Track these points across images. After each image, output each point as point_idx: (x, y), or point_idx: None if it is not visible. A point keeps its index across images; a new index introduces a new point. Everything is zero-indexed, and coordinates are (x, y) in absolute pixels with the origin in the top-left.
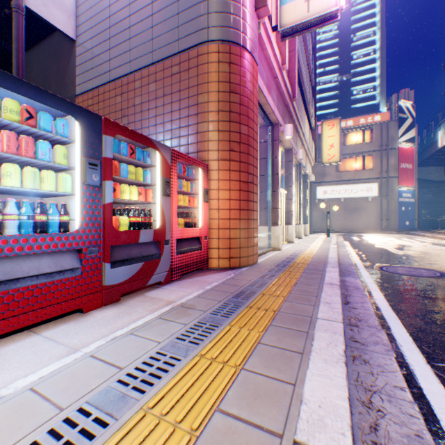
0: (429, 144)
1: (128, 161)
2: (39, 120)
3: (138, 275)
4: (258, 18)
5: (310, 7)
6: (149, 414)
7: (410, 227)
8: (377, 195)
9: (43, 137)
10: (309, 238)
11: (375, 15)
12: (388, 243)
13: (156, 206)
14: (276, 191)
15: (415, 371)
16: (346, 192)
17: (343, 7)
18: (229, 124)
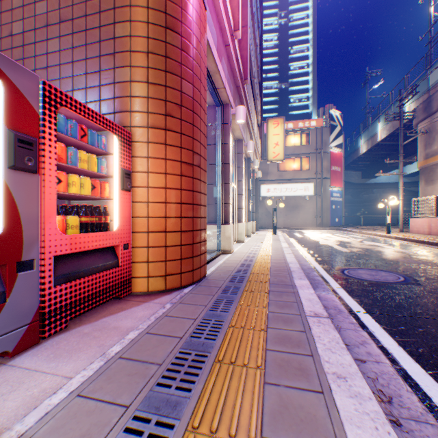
0: (352, 151)
1: None
2: None
3: None
4: None
5: None
6: None
7: (339, 224)
8: (313, 194)
9: None
10: (257, 236)
11: (309, 33)
12: (329, 239)
13: None
14: (227, 184)
15: None
16: (287, 190)
17: None
18: (164, 75)
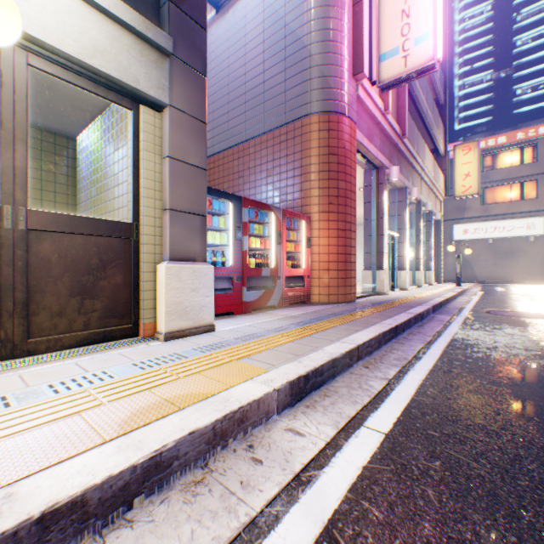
0: None
1: (254, 221)
2: (213, 205)
3: (261, 298)
4: (355, 81)
5: (407, 63)
6: (281, 335)
7: None
8: (543, 233)
9: (213, 213)
10: (430, 287)
11: None
12: (538, 293)
13: (271, 251)
14: (381, 235)
15: (431, 348)
16: (496, 230)
17: (439, 60)
18: (327, 182)
